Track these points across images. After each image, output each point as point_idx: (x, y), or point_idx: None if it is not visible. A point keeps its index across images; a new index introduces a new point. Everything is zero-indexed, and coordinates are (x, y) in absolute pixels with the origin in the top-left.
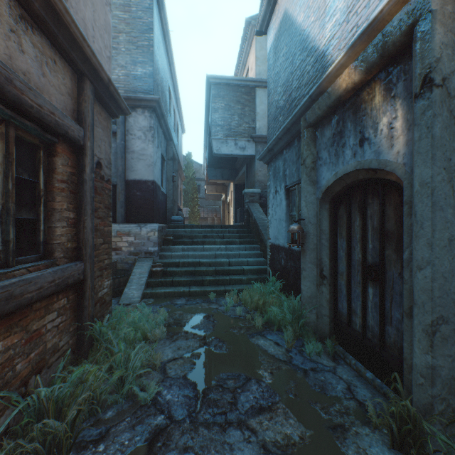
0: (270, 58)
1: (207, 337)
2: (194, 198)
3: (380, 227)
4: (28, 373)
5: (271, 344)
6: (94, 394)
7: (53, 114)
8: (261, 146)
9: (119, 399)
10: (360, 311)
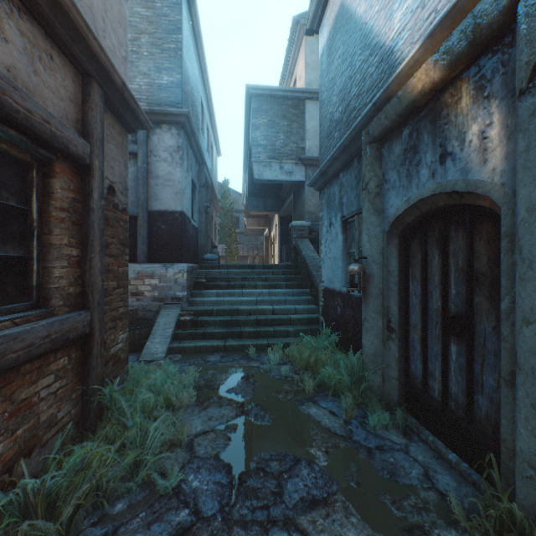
0: (323, 62)
1: (246, 404)
2: (232, 233)
3: (467, 267)
4: (13, 455)
5: (326, 413)
6: (100, 481)
7: (48, 122)
8: (311, 170)
9: (132, 486)
10: (440, 374)
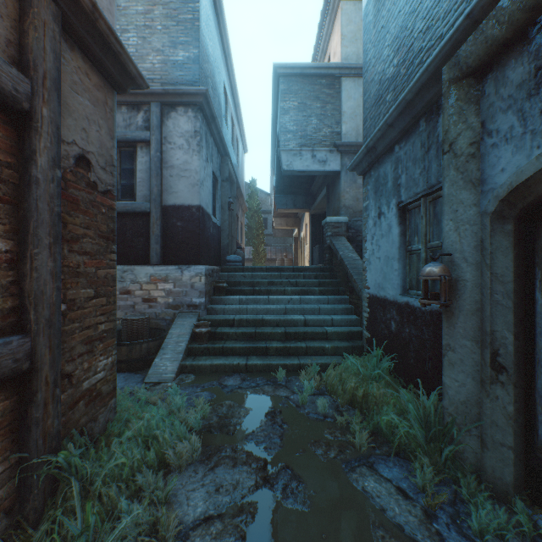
0: (368, 12)
1: (270, 463)
2: (259, 235)
3: None
4: None
5: (391, 492)
6: None
7: None
8: (348, 158)
9: None
10: None
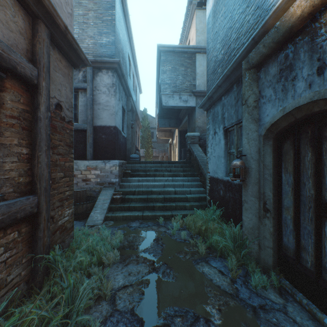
0: (209, 22)
1: (156, 262)
2: (148, 142)
3: None
4: None
5: (216, 272)
6: None
7: None
8: (200, 99)
9: None
10: (313, 250)
